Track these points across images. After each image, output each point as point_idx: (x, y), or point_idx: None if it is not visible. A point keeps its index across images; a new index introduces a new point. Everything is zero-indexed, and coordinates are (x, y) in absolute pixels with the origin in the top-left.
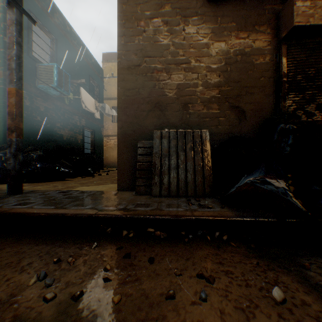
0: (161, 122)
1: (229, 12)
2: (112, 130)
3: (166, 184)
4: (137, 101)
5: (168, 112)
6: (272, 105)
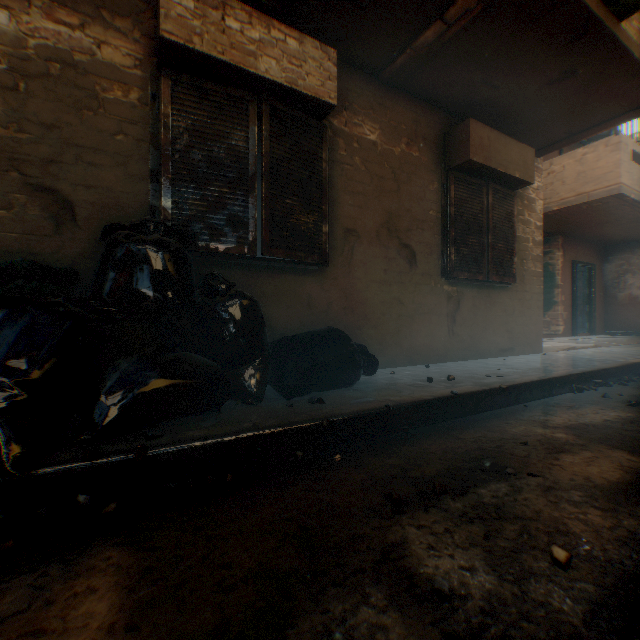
0: None
1: None
2: None
3: None
4: None
5: None
6: (147, 202)
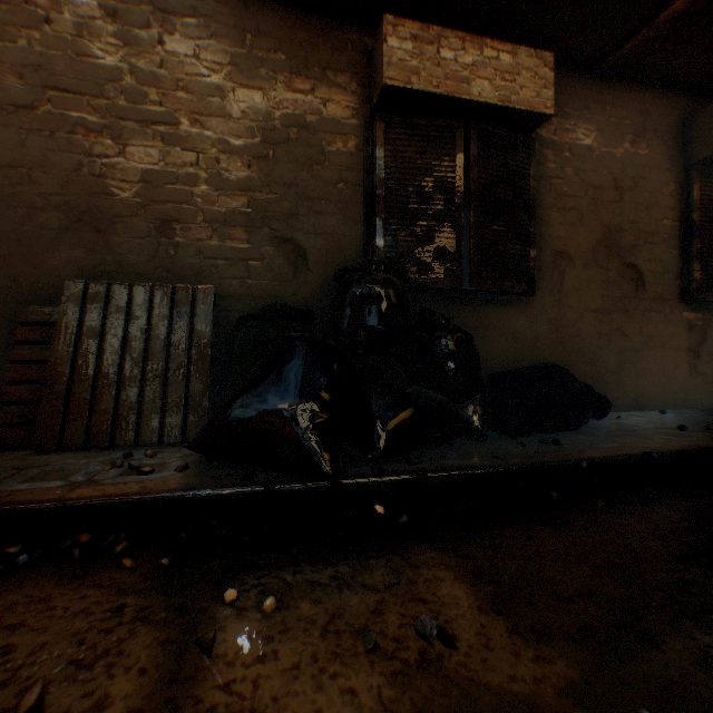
0: (100, 261)
1: (272, 28)
2: None
3: (81, 419)
4: (26, 202)
5: (118, 237)
6: (362, 242)
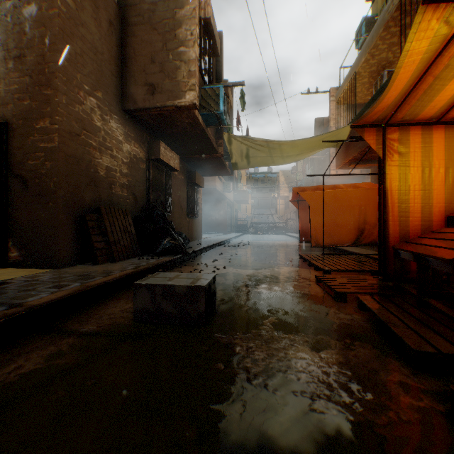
0: (96, 197)
1: (131, 125)
2: None
3: (121, 251)
4: (78, 172)
5: (101, 189)
6: (146, 196)
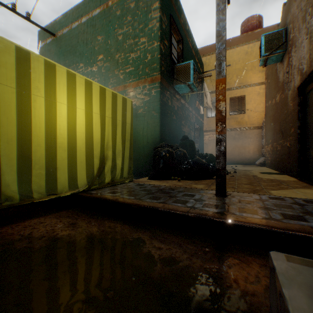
0: None
1: None
2: (207, 125)
3: None
4: None
5: None
6: None
